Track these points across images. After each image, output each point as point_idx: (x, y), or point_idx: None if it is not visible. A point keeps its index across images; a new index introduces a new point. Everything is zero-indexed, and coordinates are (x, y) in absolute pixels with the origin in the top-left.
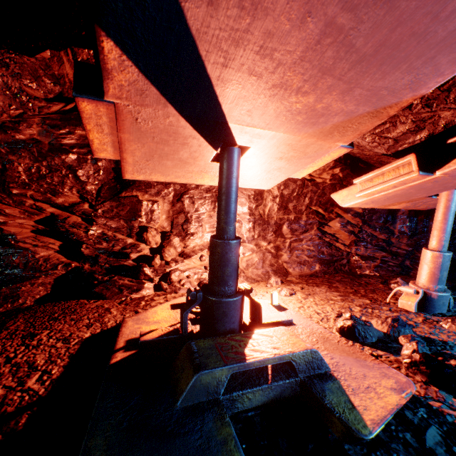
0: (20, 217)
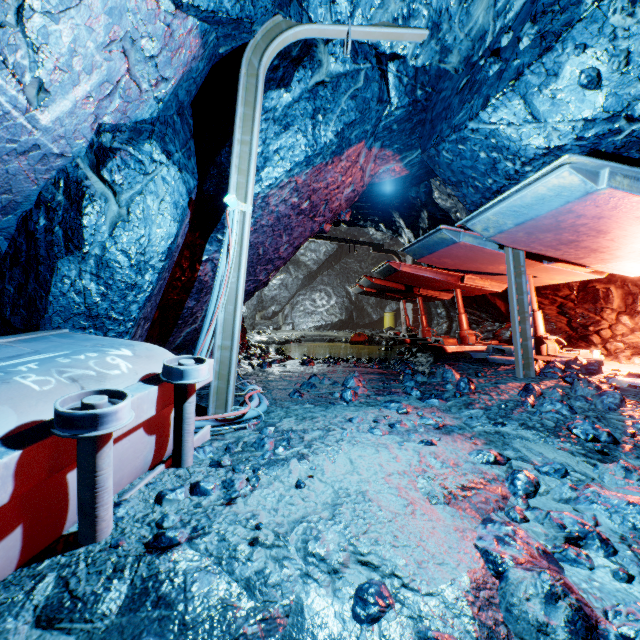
0: (548, 305)
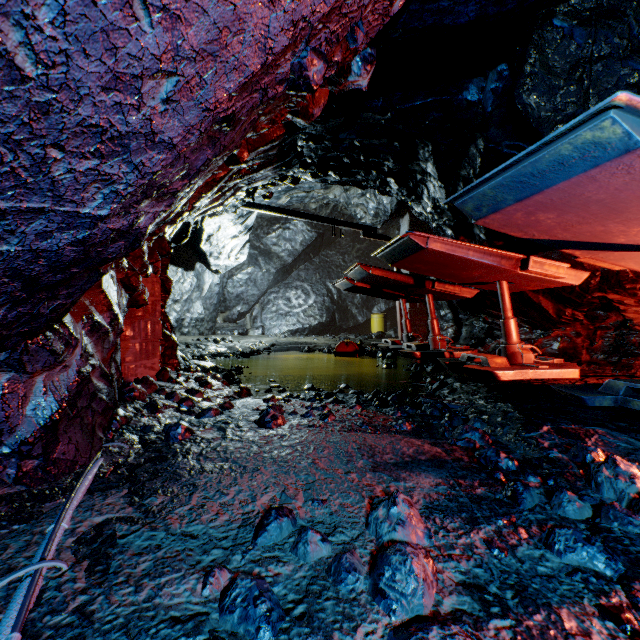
0: (634, 306)
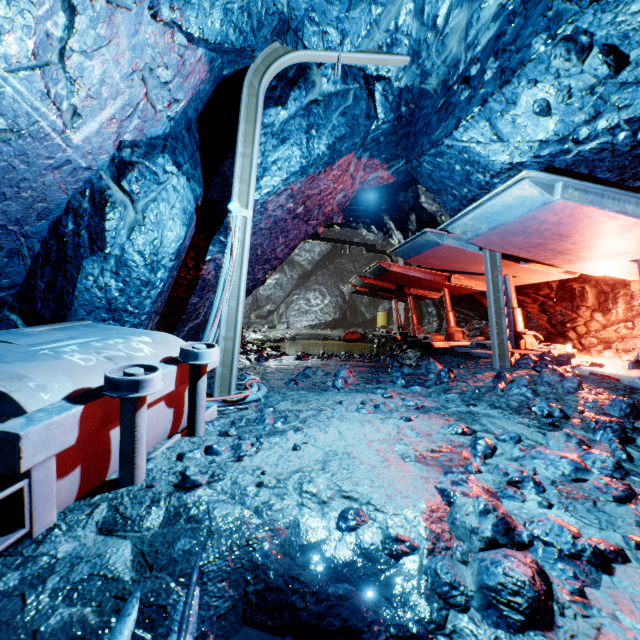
0: (530, 304)
